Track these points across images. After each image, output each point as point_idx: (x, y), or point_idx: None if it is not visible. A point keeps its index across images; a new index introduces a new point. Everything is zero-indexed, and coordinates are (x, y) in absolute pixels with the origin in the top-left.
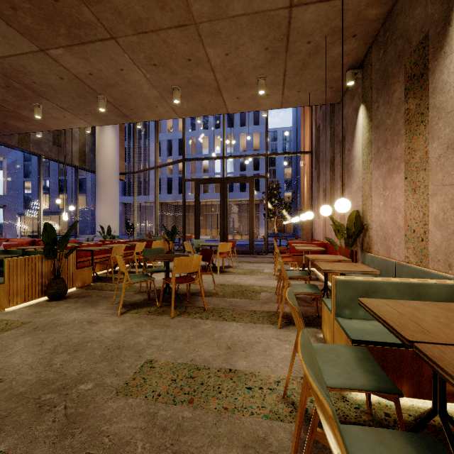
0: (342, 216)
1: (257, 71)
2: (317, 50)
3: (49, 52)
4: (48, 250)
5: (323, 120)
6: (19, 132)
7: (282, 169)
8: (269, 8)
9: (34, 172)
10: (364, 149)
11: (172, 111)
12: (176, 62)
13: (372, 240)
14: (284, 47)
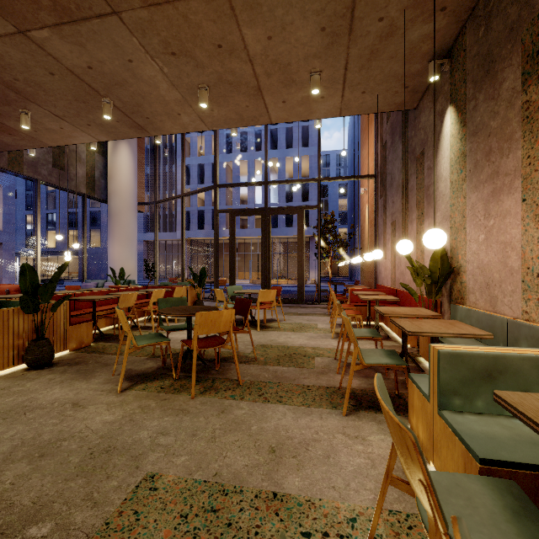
0: (420, 256)
1: (309, 63)
2: (391, 30)
3: (30, 34)
4: (26, 301)
5: (391, 135)
6: (6, 149)
7: (336, 200)
8: None
9: None
10: (453, 165)
11: (199, 121)
12: (203, 50)
13: (467, 287)
14: (346, 26)
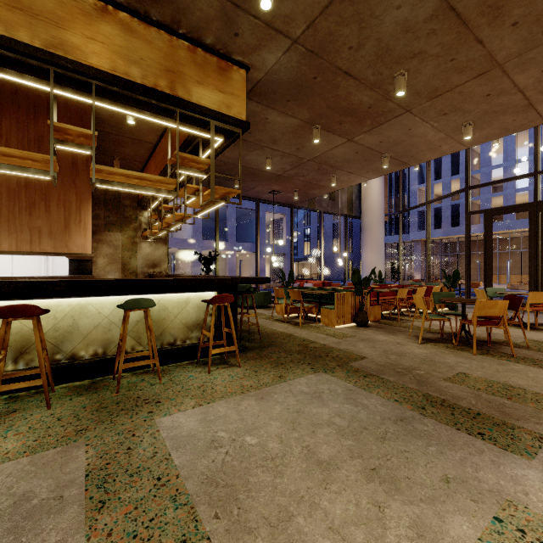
0: None
1: None
2: None
3: (353, 139)
4: (357, 289)
5: None
6: (313, 197)
7: None
8: None
9: (299, 223)
10: None
11: (458, 145)
12: (471, 103)
13: None
14: None
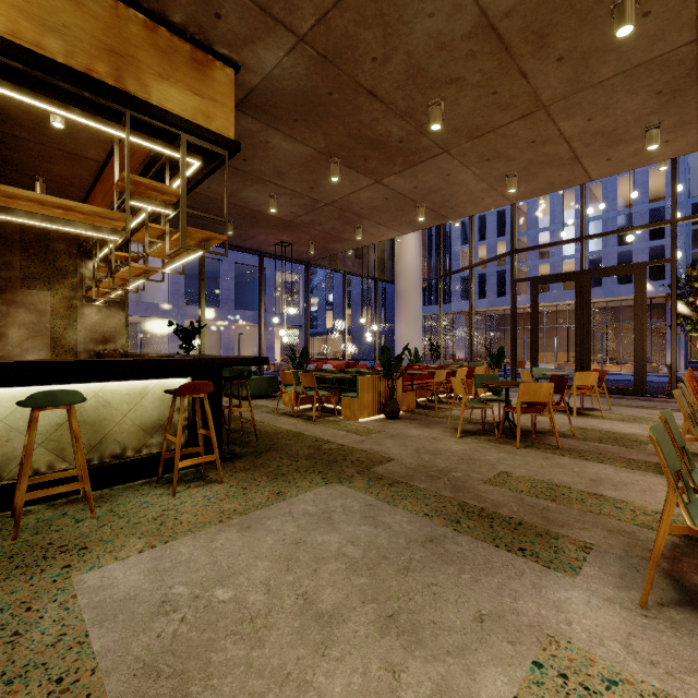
0: None
1: (642, 121)
2: None
3: (382, 181)
4: (386, 371)
5: None
6: (334, 253)
7: None
8: (660, 53)
9: (319, 286)
10: None
11: (503, 199)
12: (515, 149)
13: None
14: (693, 80)
